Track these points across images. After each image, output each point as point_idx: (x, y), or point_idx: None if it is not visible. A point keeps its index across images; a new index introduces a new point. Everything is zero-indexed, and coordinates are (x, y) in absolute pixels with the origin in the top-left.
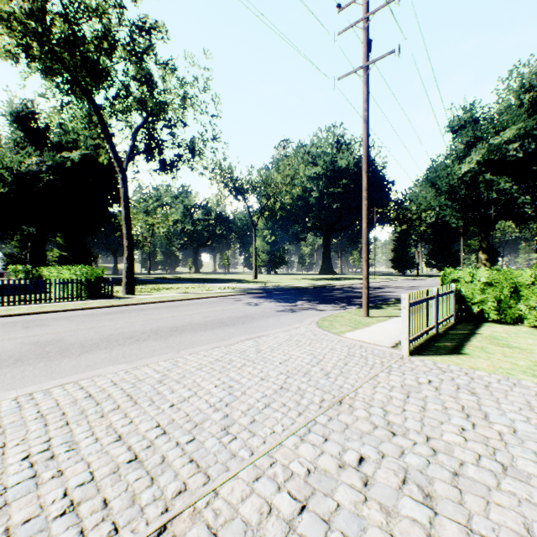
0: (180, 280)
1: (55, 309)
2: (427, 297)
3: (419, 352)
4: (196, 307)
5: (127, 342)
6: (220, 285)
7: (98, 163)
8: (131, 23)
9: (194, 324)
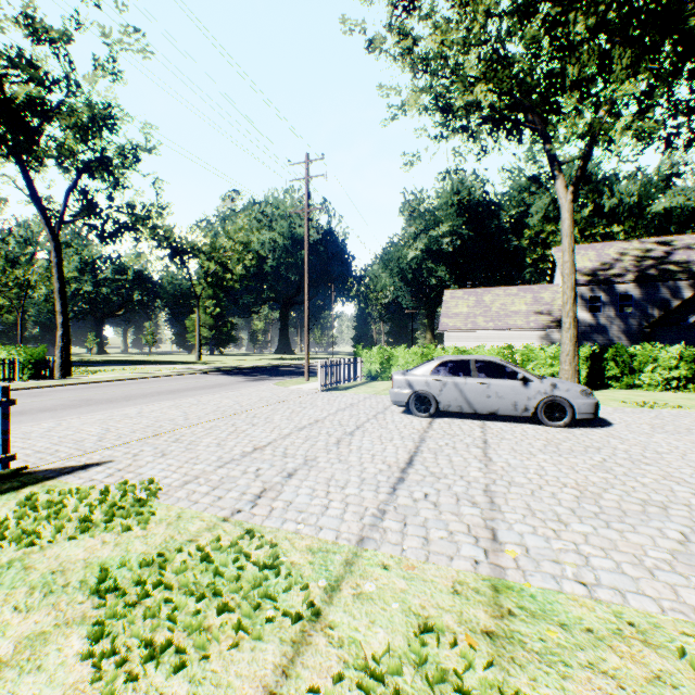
0: (96, 363)
1: (19, 387)
2: (336, 364)
3: (327, 390)
4: (167, 382)
5: (149, 396)
6: (163, 367)
7: None
8: (93, 111)
9: (183, 389)
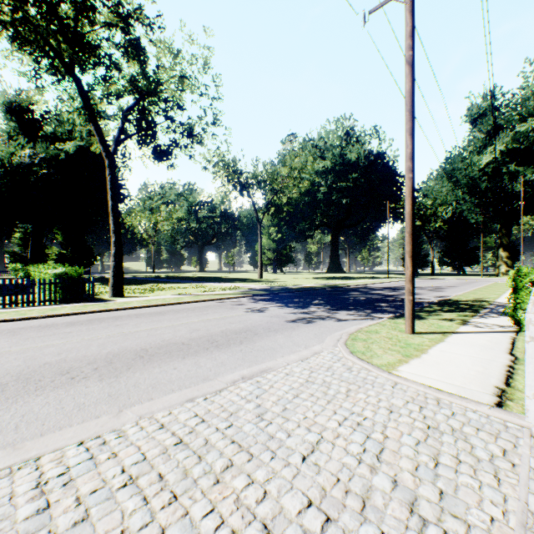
0: (182, 279)
1: (10, 317)
2: None
3: None
4: (186, 314)
5: (53, 384)
6: (222, 285)
7: (95, 155)
8: None
9: (172, 344)
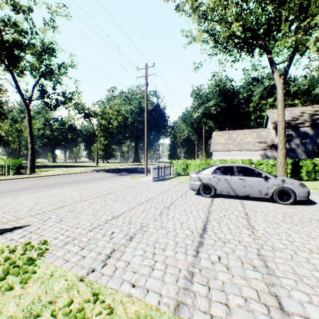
0: (50, 166)
1: (7, 178)
2: (160, 167)
3: (155, 181)
4: (78, 176)
5: (67, 184)
6: (79, 168)
7: None
8: (44, 45)
9: (85, 180)
